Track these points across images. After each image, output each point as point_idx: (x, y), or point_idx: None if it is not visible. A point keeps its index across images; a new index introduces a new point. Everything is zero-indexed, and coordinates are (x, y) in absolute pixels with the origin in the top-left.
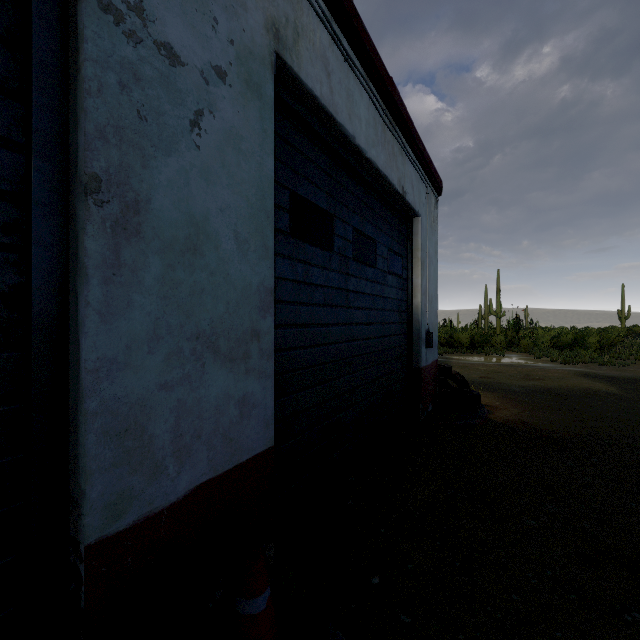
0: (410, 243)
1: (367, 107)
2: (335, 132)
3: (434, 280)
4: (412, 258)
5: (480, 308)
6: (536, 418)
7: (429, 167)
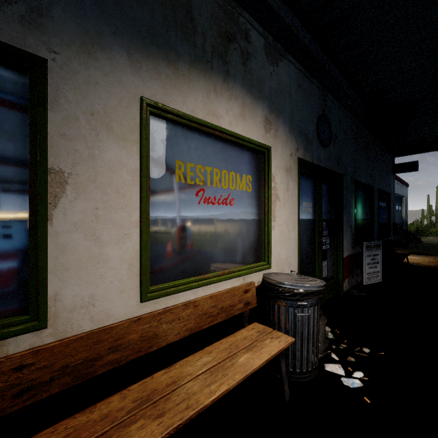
0: (402, 202)
1: (399, 187)
2: (396, 194)
3: (406, 209)
4: (402, 206)
5: (423, 211)
6: (437, 243)
7: (406, 185)
